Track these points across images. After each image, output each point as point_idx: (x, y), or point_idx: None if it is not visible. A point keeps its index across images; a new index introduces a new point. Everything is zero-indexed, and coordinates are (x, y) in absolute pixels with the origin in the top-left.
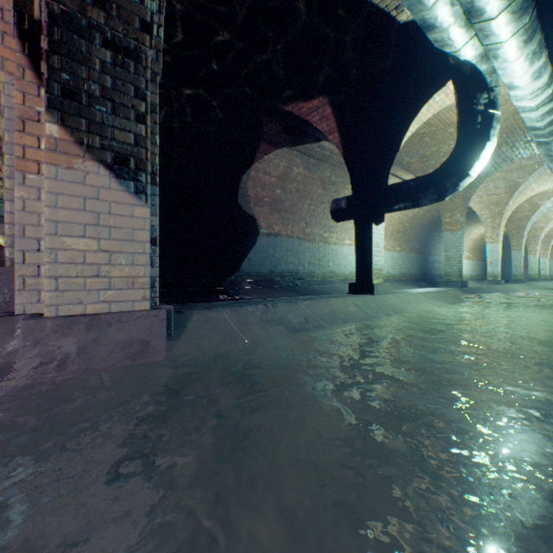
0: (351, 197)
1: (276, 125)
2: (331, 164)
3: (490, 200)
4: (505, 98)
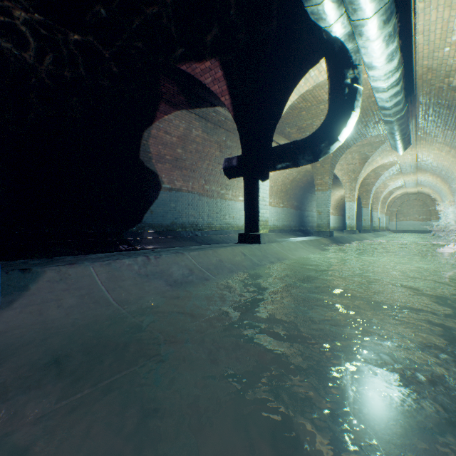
0: (241, 156)
1: (174, 86)
2: (226, 129)
3: (349, 168)
4: (363, 83)
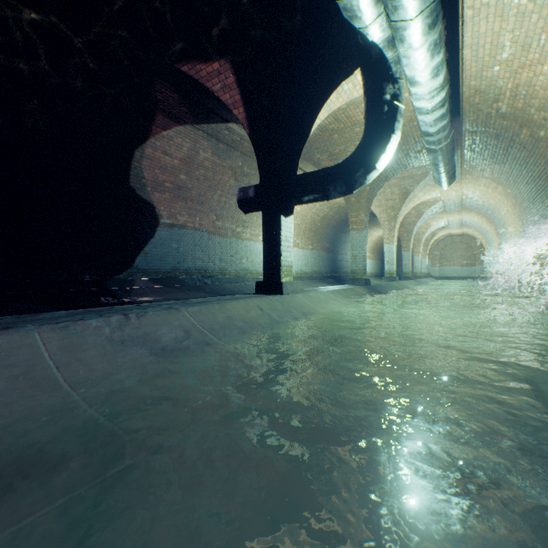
0: (259, 185)
1: (174, 93)
2: (242, 152)
3: (387, 204)
4: (404, 103)
